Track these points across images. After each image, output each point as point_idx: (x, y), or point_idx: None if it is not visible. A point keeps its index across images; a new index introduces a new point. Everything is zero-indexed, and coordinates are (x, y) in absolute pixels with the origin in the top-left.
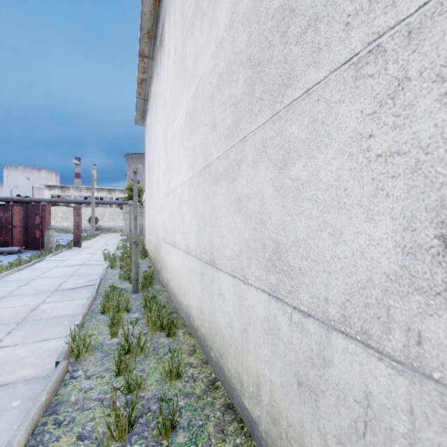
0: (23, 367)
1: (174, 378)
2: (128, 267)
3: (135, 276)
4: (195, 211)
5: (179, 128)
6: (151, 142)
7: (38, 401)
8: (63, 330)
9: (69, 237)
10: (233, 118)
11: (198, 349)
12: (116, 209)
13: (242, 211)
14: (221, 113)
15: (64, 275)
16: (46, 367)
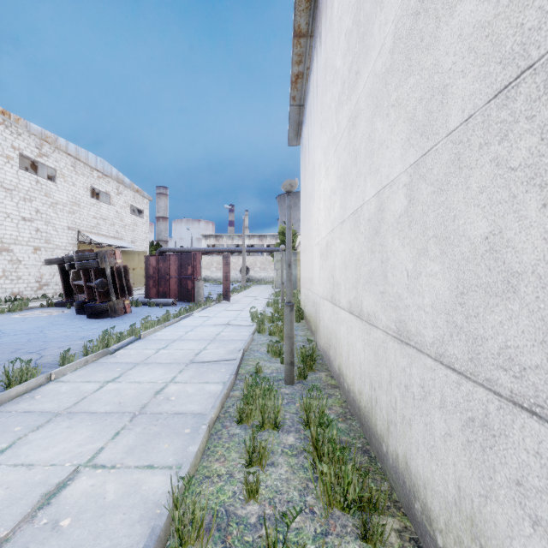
0: (97, 538)
1: None
2: (279, 334)
3: (288, 357)
4: (437, 239)
5: (370, 82)
6: (308, 159)
7: None
8: (178, 449)
9: (221, 288)
10: None
11: None
12: (267, 258)
13: None
14: None
15: (205, 338)
16: None
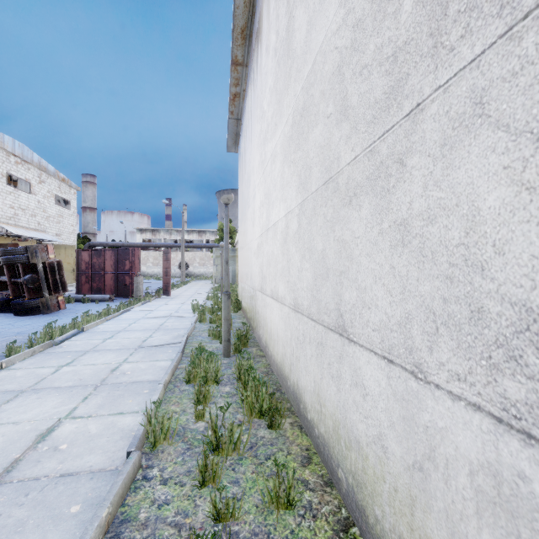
0: (92, 450)
1: (283, 506)
2: (218, 322)
3: (226, 335)
4: (308, 250)
5: (282, 138)
6: (245, 169)
7: (96, 518)
8: (141, 402)
9: (159, 284)
10: (387, 82)
11: (315, 456)
12: (206, 254)
13: (409, 245)
14: (358, 86)
15: (150, 328)
16: (117, 454)
